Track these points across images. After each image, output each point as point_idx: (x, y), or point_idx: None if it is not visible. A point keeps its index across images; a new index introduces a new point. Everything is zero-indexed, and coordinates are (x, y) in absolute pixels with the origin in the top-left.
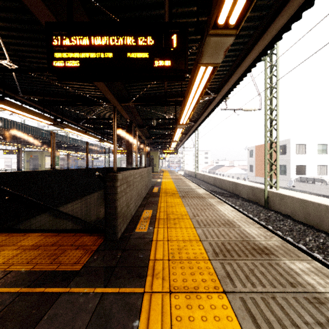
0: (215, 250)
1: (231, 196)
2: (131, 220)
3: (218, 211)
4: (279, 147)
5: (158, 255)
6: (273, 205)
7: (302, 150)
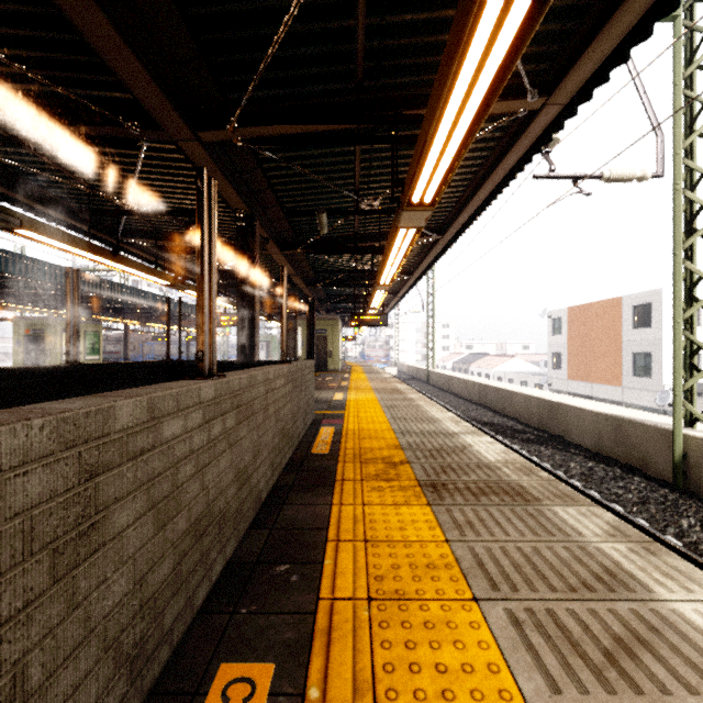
0: None
1: (542, 440)
2: None
3: None
4: (632, 310)
5: None
6: None
7: None
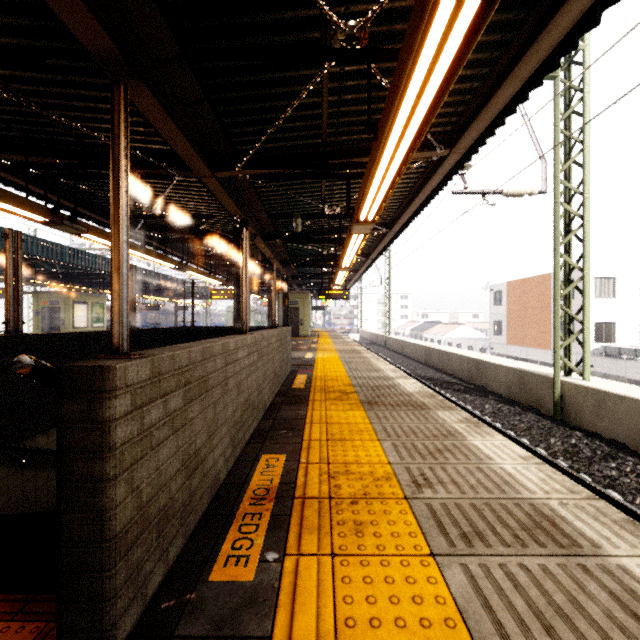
0: None
1: (469, 389)
2: (210, 508)
3: (482, 461)
4: None
5: None
6: (576, 415)
7: (607, 291)
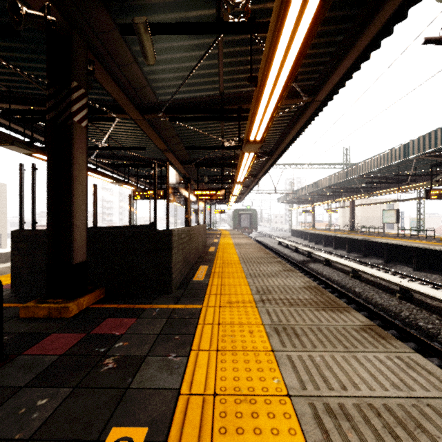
0: None
1: None
2: None
3: None
4: None
5: None
6: None
7: None
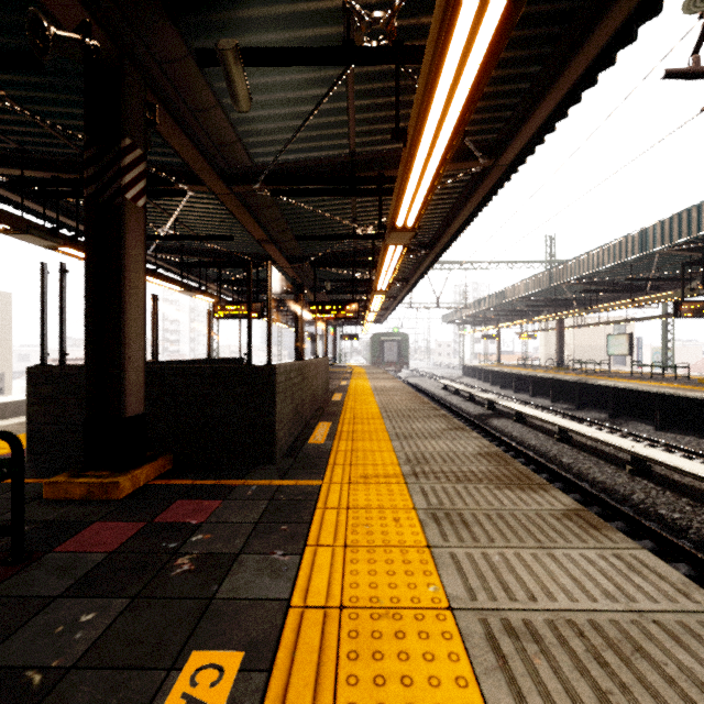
0: None
1: None
2: None
3: None
4: None
5: None
6: None
7: None
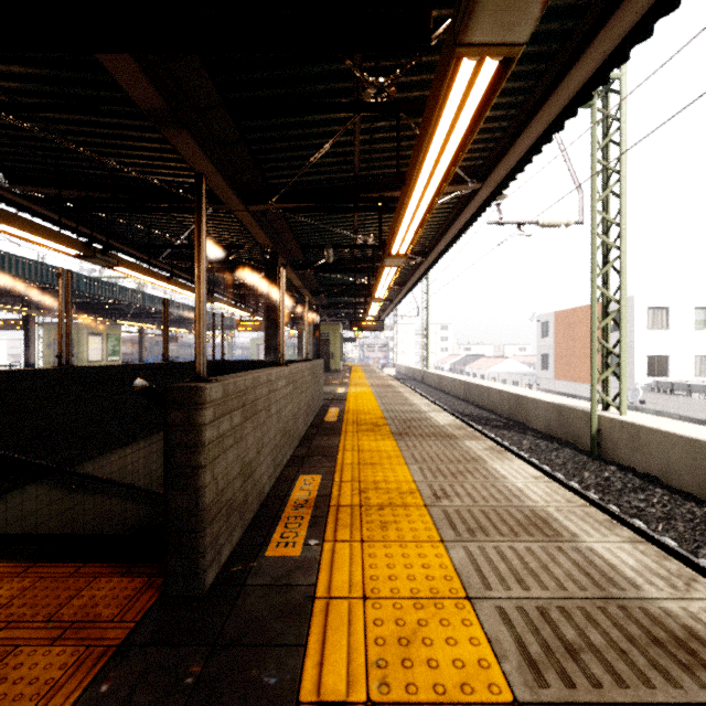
0: (527, 645)
1: (508, 425)
2: (259, 512)
3: (498, 480)
4: None
5: (331, 676)
6: (612, 450)
7: (661, 322)
